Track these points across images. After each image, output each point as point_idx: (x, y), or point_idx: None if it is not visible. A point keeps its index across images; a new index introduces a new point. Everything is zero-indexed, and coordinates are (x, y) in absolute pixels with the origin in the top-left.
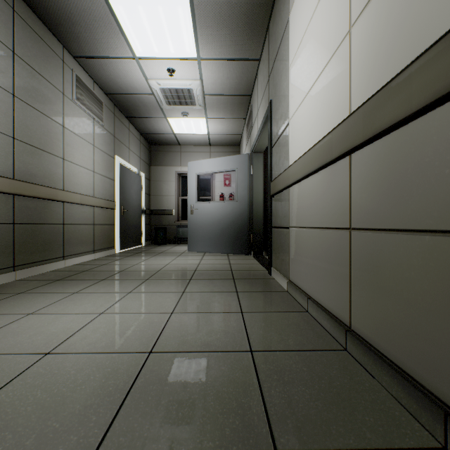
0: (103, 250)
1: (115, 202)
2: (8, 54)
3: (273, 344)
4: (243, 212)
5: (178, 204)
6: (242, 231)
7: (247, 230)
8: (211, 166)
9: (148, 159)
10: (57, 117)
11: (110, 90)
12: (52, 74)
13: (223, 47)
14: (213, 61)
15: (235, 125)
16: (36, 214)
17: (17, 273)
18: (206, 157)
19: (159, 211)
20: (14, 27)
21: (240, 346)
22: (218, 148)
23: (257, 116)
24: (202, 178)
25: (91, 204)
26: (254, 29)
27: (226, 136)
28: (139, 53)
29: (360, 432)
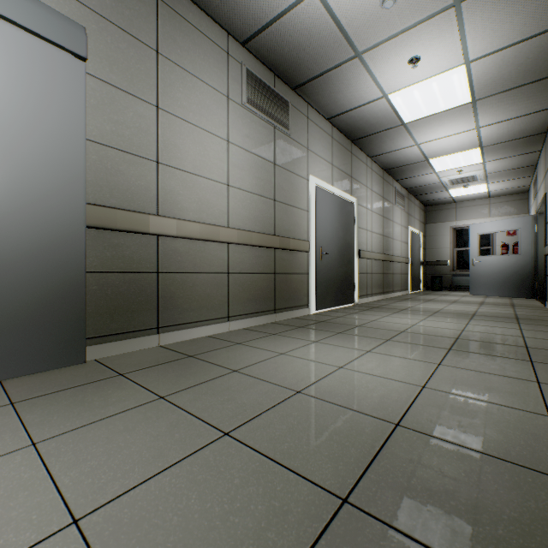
0: (404, 290)
1: (409, 258)
2: (382, 200)
3: (525, 314)
4: (526, 264)
5: (453, 255)
6: (525, 279)
7: (530, 279)
8: (493, 228)
9: (423, 219)
10: (391, 218)
11: (409, 187)
12: (390, 197)
13: (504, 154)
14: (495, 160)
15: (519, 182)
16: (387, 269)
17: (384, 295)
18: (484, 209)
19: (433, 263)
20: (383, 186)
21: (510, 314)
22: (499, 199)
23: (539, 189)
24: None
25: (401, 261)
26: (531, 143)
27: (508, 189)
28: (438, 170)
29: (542, 320)
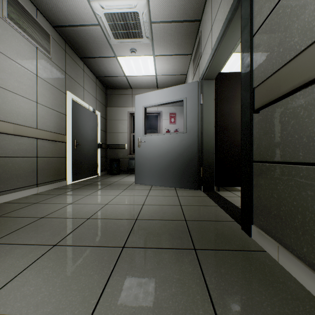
0: (50, 183)
1: (66, 135)
2: None
3: None
4: (192, 144)
5: (130, 139)
6: (191, 164)
7: (196, 164)
8: (158, 98)
9: (104, 101)
10: None
11: (56, 21)
12: None
13: None
14: None
15: (180, 63)
16: None
17: None
18: None
19: (114, 146)
20: None
21: None
22: None
23: (211, 31)
24: (151, 117)
25: (30, 135)
26: None
27: (171, 76)
28: None
29: None
